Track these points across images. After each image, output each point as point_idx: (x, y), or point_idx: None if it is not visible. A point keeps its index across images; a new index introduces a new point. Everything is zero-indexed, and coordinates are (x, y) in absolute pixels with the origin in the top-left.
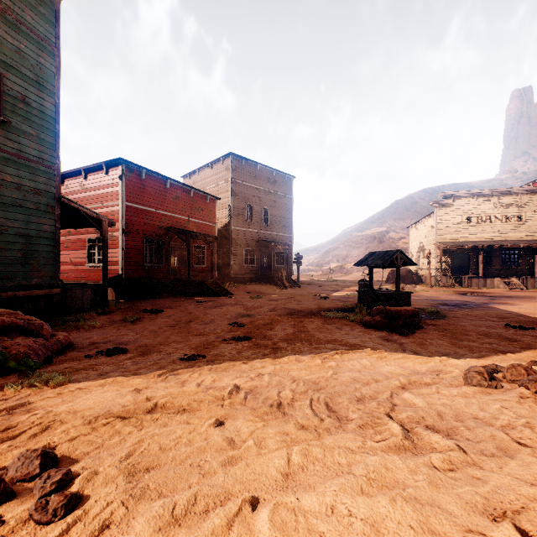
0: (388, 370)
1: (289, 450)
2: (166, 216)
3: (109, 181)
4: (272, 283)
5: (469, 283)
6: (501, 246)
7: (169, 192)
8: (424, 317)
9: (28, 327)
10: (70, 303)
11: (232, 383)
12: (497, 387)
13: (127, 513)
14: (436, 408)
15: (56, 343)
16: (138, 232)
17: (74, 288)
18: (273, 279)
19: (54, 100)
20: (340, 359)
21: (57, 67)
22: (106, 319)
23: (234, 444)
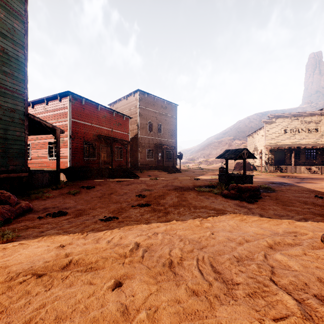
0: (253, 231)
1: None
2: (98, 128)
3: (61, 106)
4: (164, 170)
5: (285, 170)
6: (305, 147)
7: (99, 113)
8: (262, 191)
9: None
10: (35, 182)
11: (133, 240)
12: None
13: None
14: (313, 272)
15: (19, 208)
16: (79, 137)
17: (37, 172)
18: (165, 168)
19: (23, 51)
20: (212, 221)
21: (26, 30)
22: (57, 192)
23: (127, 314)
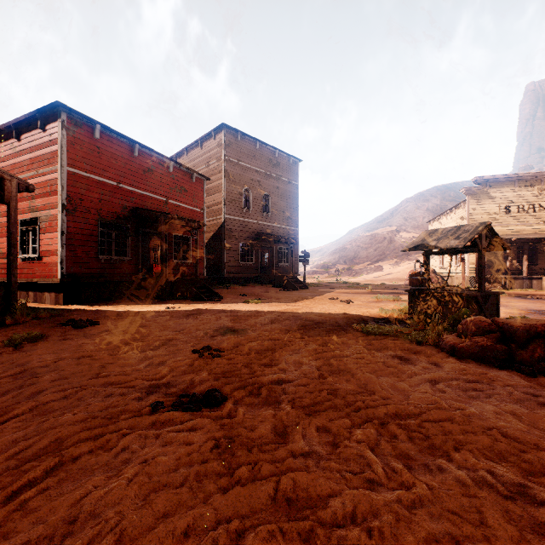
0: None
1: None
2: (133, 193)
3: (45, 138)
4: (274, 284)
5: (511, 284)
6: None
7: (137, 162)
8: None
9: None
10: None
11: None
12: None
13: None
14: None
15: None
16: (88, 210)
17: None
18: (276, 280)
19: None
20: None
21: None
22: None
23: None
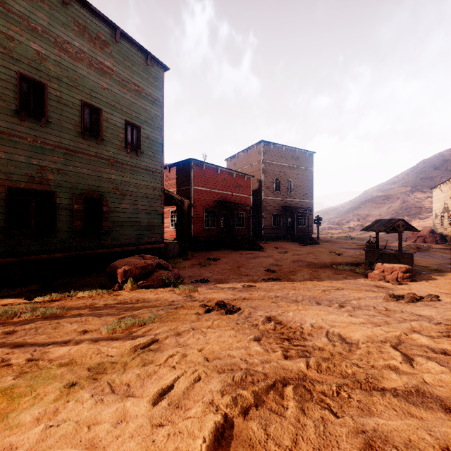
0: (354, 295)
1: (298, 306)
2: (218, 193)
3: (184, 173)
4: (295, 240)
5: None
6: None
7: (219, 176)
8: (424, 274)
9: (164, 265)
10: (168, 252)
11: (274, 295)
12: (394, 300)
13: (255, 311)
14: (360, 304)
15: (175, 274)
16: (200, 205)
17: (169, 243)
18: (296, 238)
19: (161, 133)
20: (333, 291)
21: (162, 114)
22: (189, 263)
23: (280, 306)
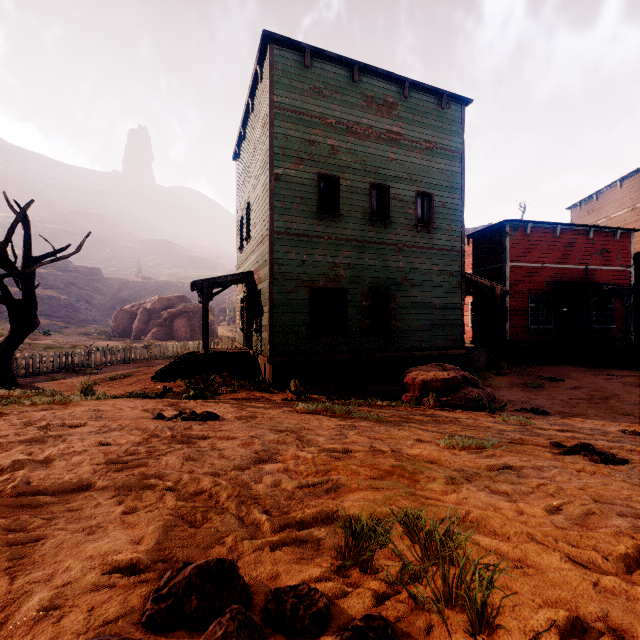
0: None
1: None
2: (554, 269)
3: (492, 244)
4: None
5: None
6: None
7: (558, 240)
8: None
9: (471, 380)
10: (471, 362)
11: None
12: None
13: None
14: None
15: (488, 395)
16: (521, 291)
17: (472, 349)
18: None
19: (460, 196)
20: None
21: (462, 167)
22: (505, 381)
23: None
